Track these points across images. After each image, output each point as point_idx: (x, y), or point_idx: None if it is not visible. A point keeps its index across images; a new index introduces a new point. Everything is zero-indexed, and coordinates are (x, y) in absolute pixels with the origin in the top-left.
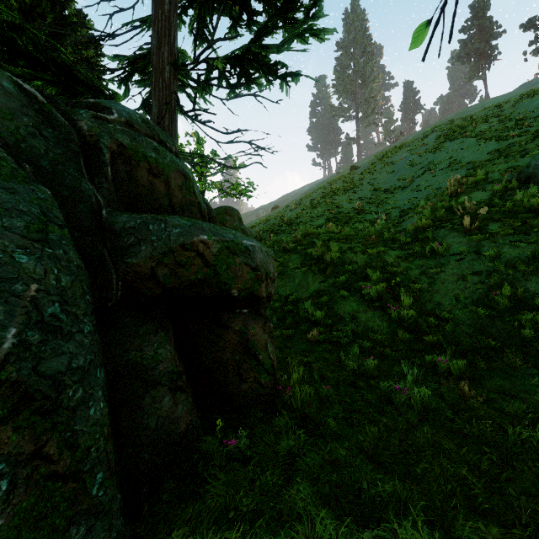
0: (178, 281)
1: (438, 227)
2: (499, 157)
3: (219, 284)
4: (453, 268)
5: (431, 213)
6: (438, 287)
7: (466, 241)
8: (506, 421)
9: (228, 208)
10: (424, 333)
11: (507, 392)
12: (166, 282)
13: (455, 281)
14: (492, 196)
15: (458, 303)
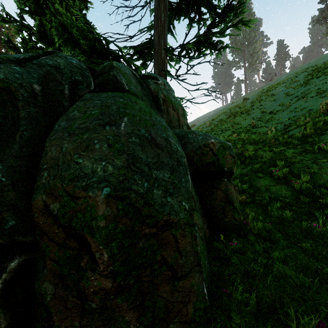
0: (201, 163)
1: (320, 134)
2: None
3: (219, 164)
4: None
5: (312, 125)
6: (325, 171)
7: None
8: None
9: None
10: (318, 198)
11: None
12: (197, 163)
13: None
14: None
15: None
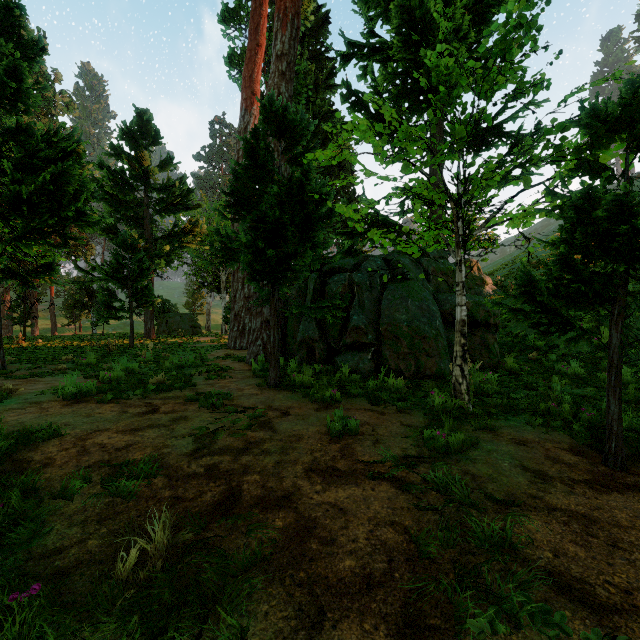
0: None
1: None
2: None
3: (473, 317)
4: None
5: None
6: (638, 325)
7: None
8: None
9: (467, 261)
10: None
11: None
12: (454, 316)
13: None
14: None
15: None
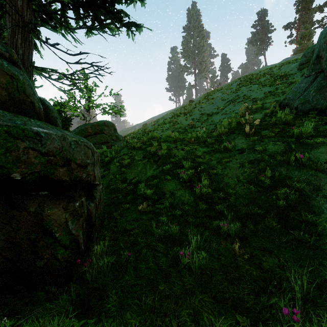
0: None
1: (231, 133)
2: (270, 95)
3: None
4: (237, 159)
5: (228, 125)
6: (227, 172)
7: (246, 141)
8: (261, 280)
9: (106, 121)
10: (215, 205)
11: (266, 248)
12: None
13: (238, 168)
14: (265, 116)
15: (239, 183)
